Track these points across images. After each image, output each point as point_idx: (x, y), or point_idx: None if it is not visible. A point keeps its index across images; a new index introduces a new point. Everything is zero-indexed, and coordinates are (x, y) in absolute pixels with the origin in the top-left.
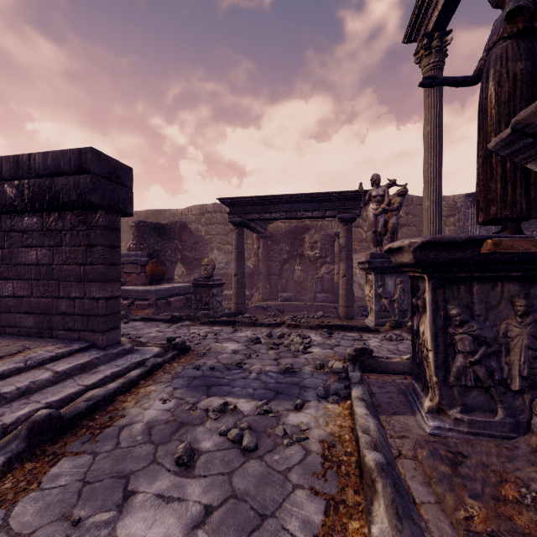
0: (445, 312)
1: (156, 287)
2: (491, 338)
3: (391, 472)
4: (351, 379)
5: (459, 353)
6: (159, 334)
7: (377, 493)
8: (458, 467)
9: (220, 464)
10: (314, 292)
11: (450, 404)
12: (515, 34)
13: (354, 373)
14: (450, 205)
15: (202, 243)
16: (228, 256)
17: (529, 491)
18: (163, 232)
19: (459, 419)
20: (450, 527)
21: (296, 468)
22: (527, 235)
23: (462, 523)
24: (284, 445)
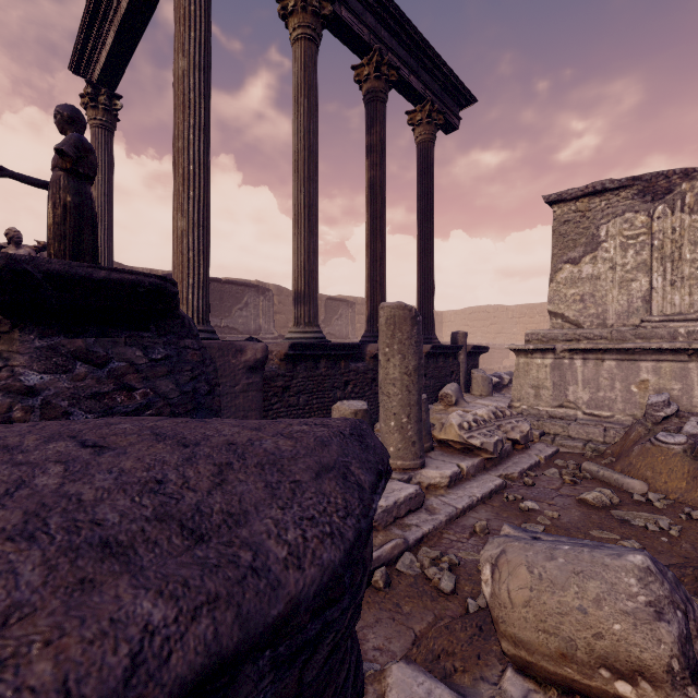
0: None
1: None
2: None
3: None
4: None
5: None
6: None
7: None
8: None
9: None
10: None
11: None
12: (67, 170)
13: None
14: None
15: None
16: None
17: None
18: None
19: None
20: None
21: None
22: (218, 322)
23: None
24: None
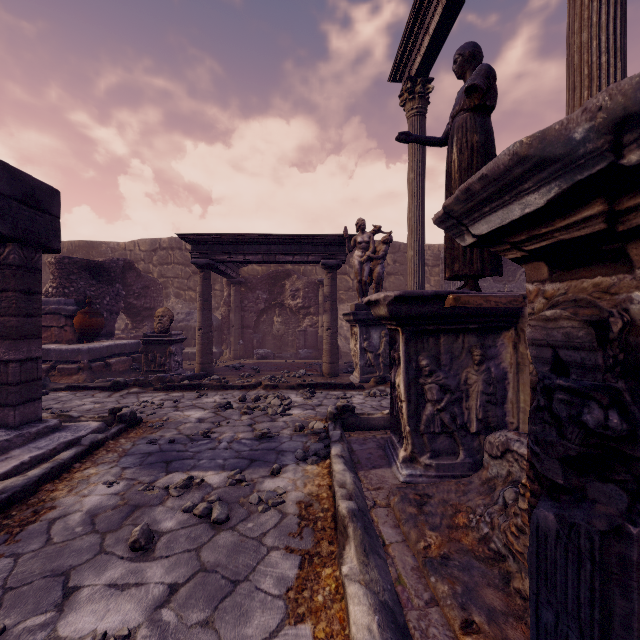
0: (417, 363)
1: (89, 345)
2: (454, 386)
3: (362, 517)
4: (332, 438)
5: (428, 402)
6: (95, 406)
7: (348, 538)
8: (423, 507)
9: (185, 541)
10: (296, 347)
11: (421, 451)
12: (473, 109)
13: (335, 432)
14: (435, 254)
15: (155, 288)
16: (190, 305)
17: (475, 516)
18: (98, 272)
19: (428, 464)
20: (413, 558)
21: (272, 532)
22: (500, 288)
23: (422, 553)
24: (258, 512)
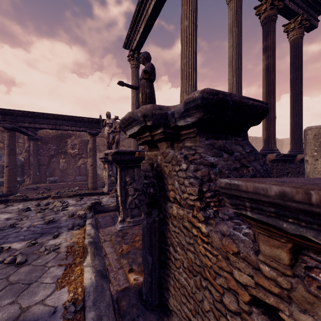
0: (125, 180)
1: None
2: (140, 188)
3: (95, 243)
4: (87, 217)
5: (130, 196)
6: None
7: (88, 253)
8: (124, 237)
9: None
10: (74, 176)
11: (127, 216)
12: (146, 79)
13: (89, 214)
14: None
15: None
16: None
17: None
18: None
19: (130, 221)
20: (117, 256)
21: (51, 261)
22: None
23: (120, 253)
24: (45, 254)
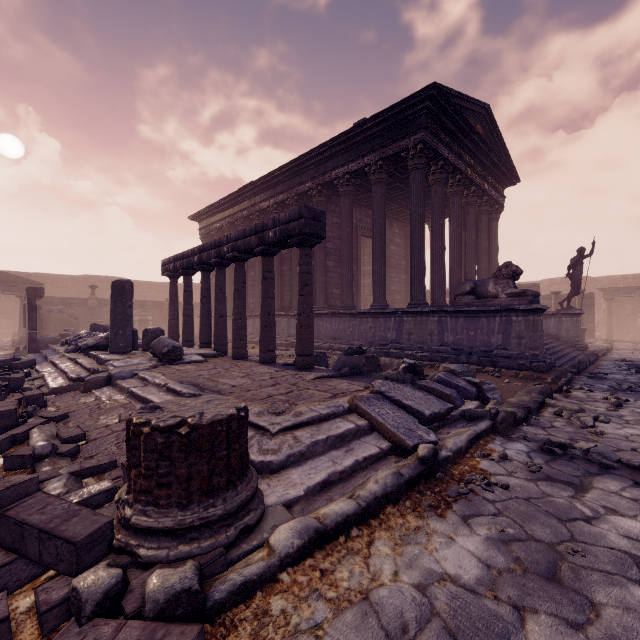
0: None
1: None
2: None
3: None
4: None
5: None
6: None
7: None
8: None
9: None
10: None
11: None
12: None
13: None
14: None
15: None
16: None
17: None
18: None
19: None
20: None
21: None
22: None
23: None
24: None
